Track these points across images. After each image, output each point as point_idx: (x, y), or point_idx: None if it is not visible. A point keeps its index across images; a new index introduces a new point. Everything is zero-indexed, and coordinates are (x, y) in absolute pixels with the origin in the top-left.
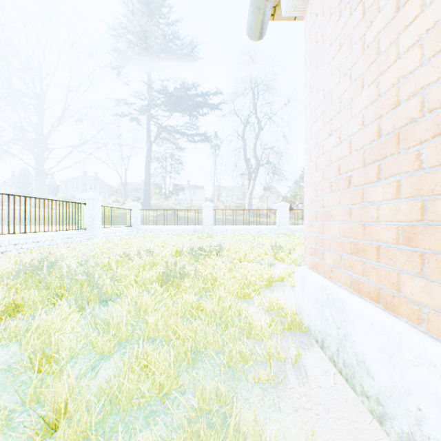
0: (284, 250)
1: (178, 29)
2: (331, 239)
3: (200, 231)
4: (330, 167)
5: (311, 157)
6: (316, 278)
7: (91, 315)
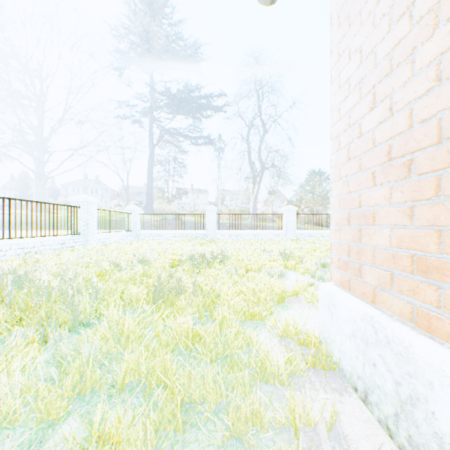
0: (294, 257)
1: (181, 27)
2: (374, 249)
3: (203, 236)
4: (373, 151)
5: (341, 143)
6: (353, 302)
7: (55, 349)
